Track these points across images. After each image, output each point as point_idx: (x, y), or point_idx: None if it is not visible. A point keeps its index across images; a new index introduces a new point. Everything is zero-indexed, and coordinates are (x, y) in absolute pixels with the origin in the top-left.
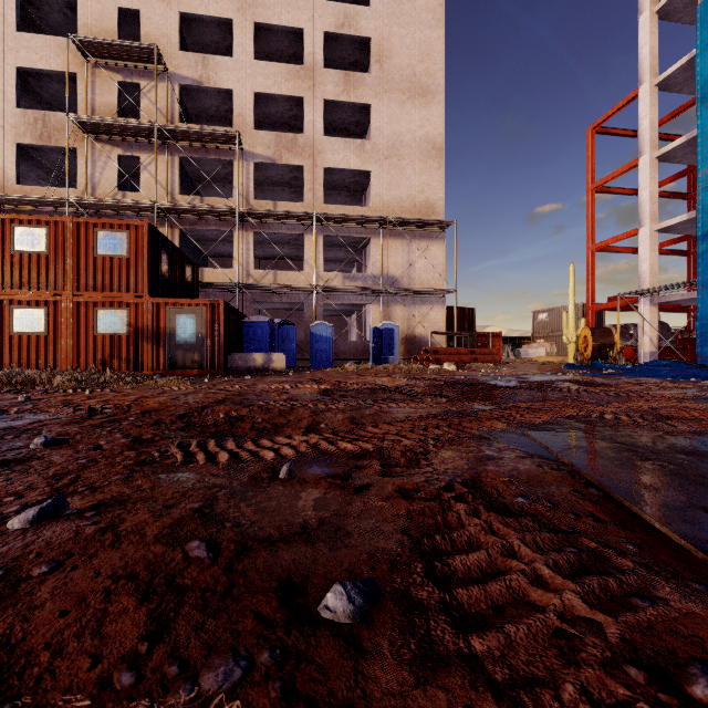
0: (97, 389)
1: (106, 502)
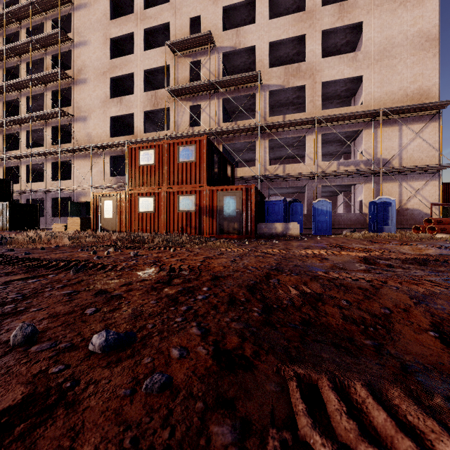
0: (178, 248)
1: None
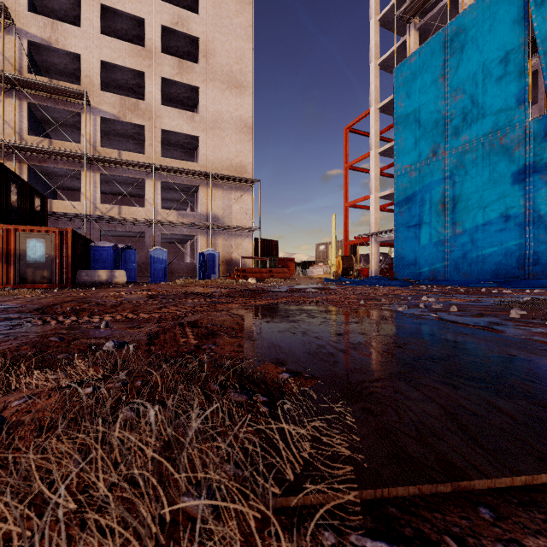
0: None
1: (3, 333)
